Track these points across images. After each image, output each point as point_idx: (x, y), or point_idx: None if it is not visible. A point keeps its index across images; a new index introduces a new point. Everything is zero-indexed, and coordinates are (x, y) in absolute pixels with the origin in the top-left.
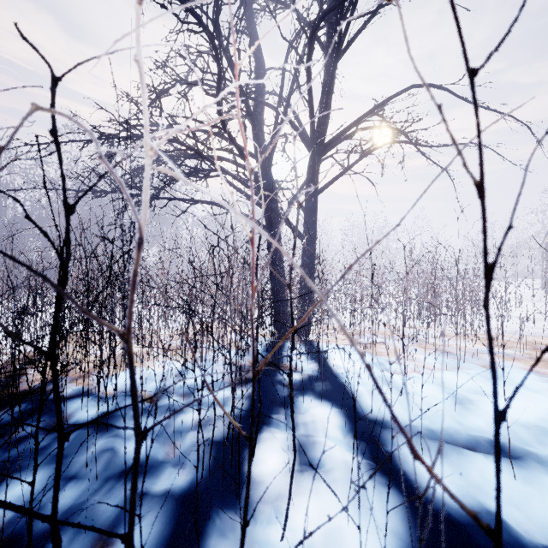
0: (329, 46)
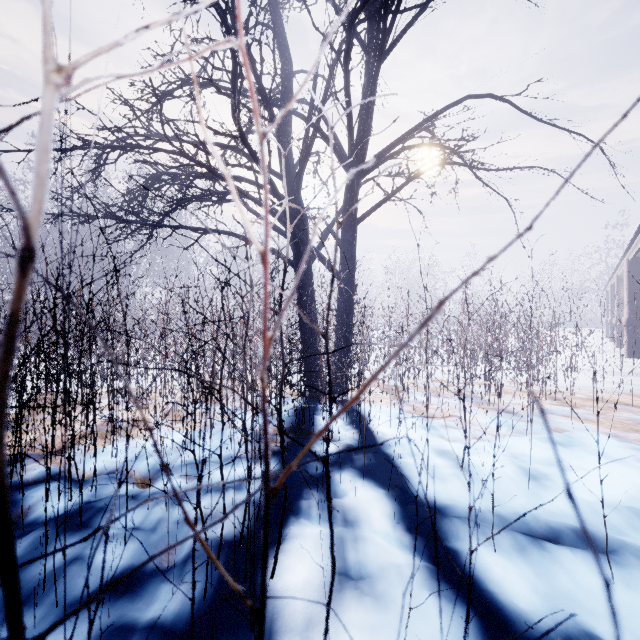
0: (370, 44)
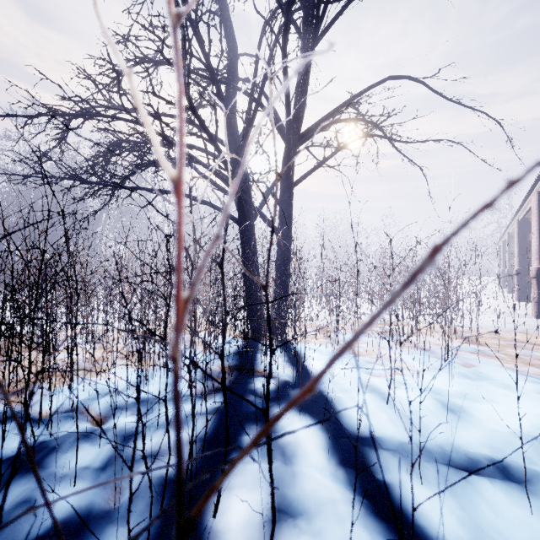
0: (305, 30)
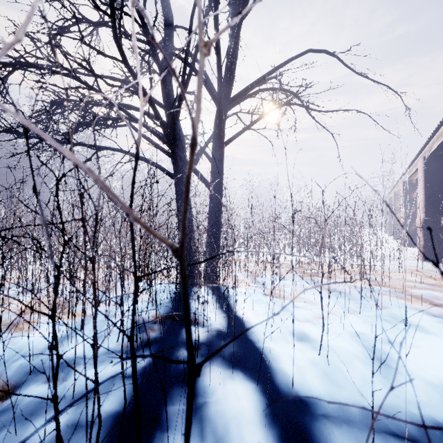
0: (235, 2)
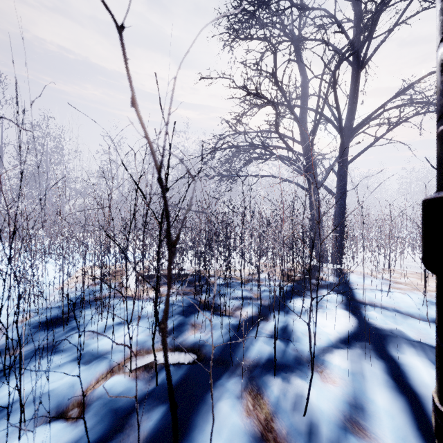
0: (354, 61)
